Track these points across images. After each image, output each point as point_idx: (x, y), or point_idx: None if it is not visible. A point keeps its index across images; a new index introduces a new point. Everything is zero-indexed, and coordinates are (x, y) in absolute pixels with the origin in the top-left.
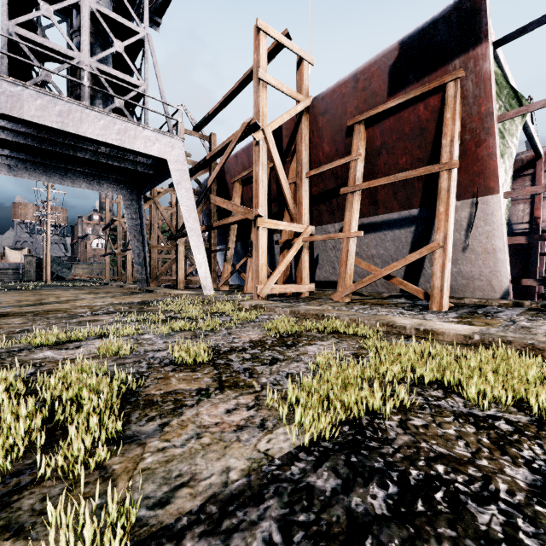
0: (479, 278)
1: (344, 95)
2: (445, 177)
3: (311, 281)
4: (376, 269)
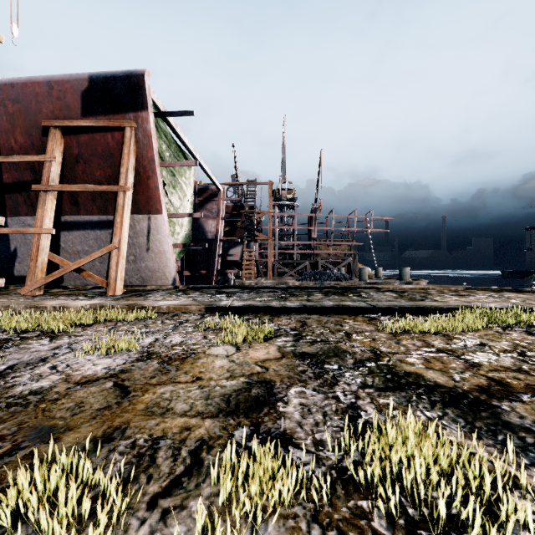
0: (159, 271)
1: (38, 94)
2: (122, 196)
3: (10, 276)
4: (69, 263)
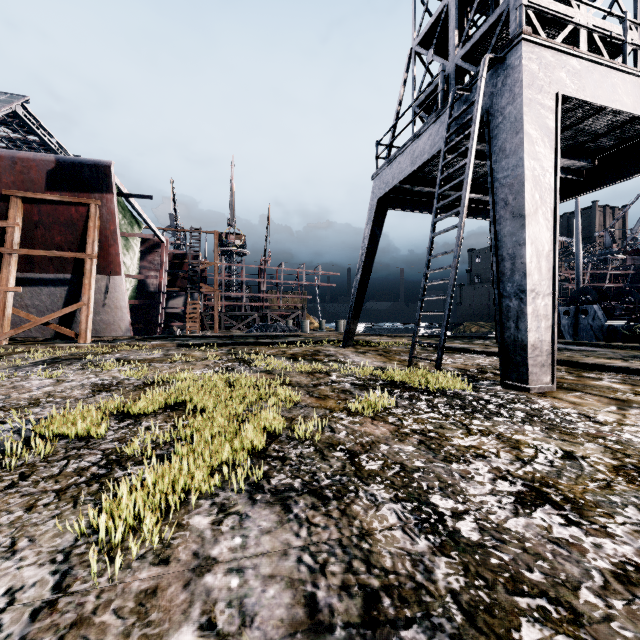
0: (114, 324)
1: None
2: (89, 262)
3: None
4: (36, 317)
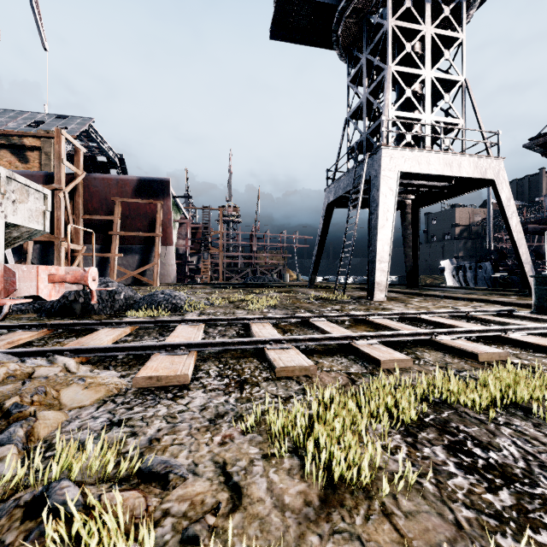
0: (167, 275)
1: (110, 184)
2: (158, 239)
3: None
4: (129, 271)
